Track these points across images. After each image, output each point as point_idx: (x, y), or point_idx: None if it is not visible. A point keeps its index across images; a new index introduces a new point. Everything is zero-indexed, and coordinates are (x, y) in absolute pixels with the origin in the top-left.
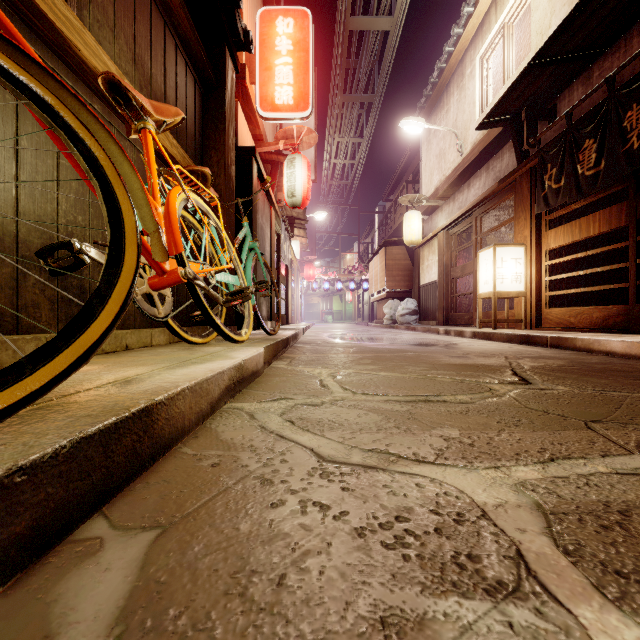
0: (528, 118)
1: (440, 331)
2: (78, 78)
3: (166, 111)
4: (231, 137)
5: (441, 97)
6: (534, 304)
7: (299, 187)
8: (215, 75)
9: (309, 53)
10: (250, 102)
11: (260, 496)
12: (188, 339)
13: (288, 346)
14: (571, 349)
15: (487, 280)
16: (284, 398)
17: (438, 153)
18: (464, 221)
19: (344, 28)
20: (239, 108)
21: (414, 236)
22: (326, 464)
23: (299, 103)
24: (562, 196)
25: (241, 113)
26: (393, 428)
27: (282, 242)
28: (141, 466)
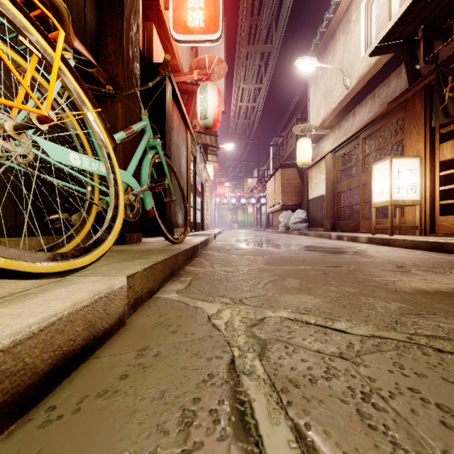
0: (425, 37)
1: (332, 236)
2: None
3: None
4: (134, 30)
5: (328, 45)
6: (428, 212)
7: (210, 110)
8: None
9: None
10: (165, 29)
11: None
12: None
13: (195, 255)
14: None
15: (382, 190)
16: None
17: (325, 91)
18: (350, 144)
19: None
20: (154, 30)
21: (305, 158)
22: None
23: (209, 25)
24: None
25: (156, 37)
26: None
27: (197, 162)
28: None
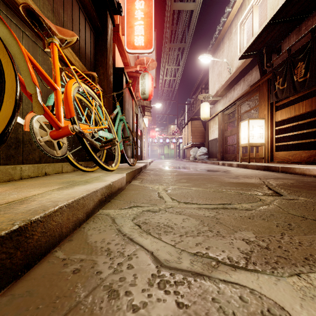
0: (266, 52)
1: (219, 163)
2: (14, 14)
3: (66, 33)
4: (110, 60)
5: (219, 44)
6: (269, 149)
7: (147, 89)
8: (101, 26)
9: (152, 19)
10: (122, 45)
11: (104, 315)
12: (82, 169)
13: (141, 172)
14: (293, 173)
15: (245, 137)
16: (136, 206)
17: (218, 73)
18: (231, 107)
19: (170, 9)
20: (116, 47)
21: (206, 115)
22: (163, 270)
23: (147, 45)
24: (285, 93)
25: (117, 50)
26: (208, 231)
27: (138, 118)
28: (12, 277)
